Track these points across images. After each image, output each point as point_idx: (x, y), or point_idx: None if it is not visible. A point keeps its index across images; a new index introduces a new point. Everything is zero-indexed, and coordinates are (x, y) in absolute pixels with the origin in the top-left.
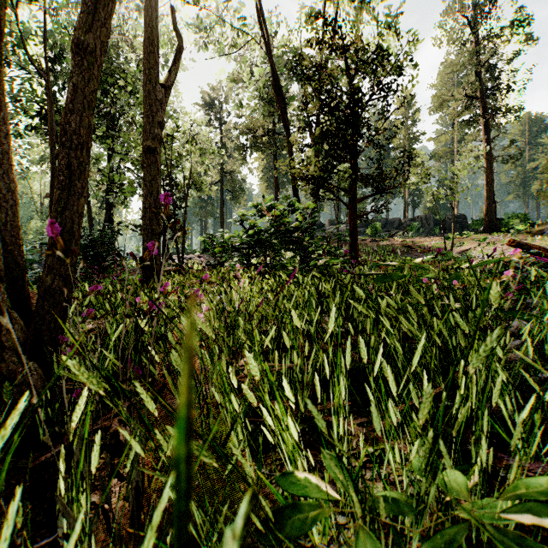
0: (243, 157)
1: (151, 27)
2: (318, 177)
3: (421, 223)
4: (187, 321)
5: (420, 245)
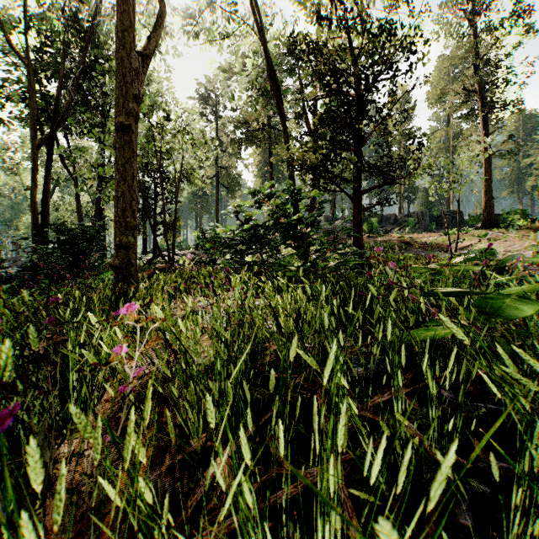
0: (238, 152)
1: None
2: (319, 165)
3: (417, 218)
4: None
5: (418, 241)
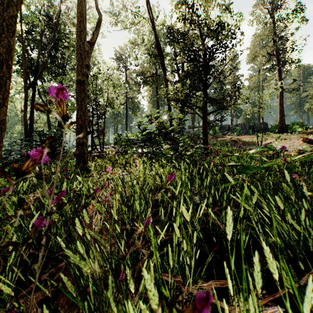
0: (138, 89)
1: (81, 6)
2: (184, 100)
3: (241, 127)
4: (71, 252)
5: (241, 140)
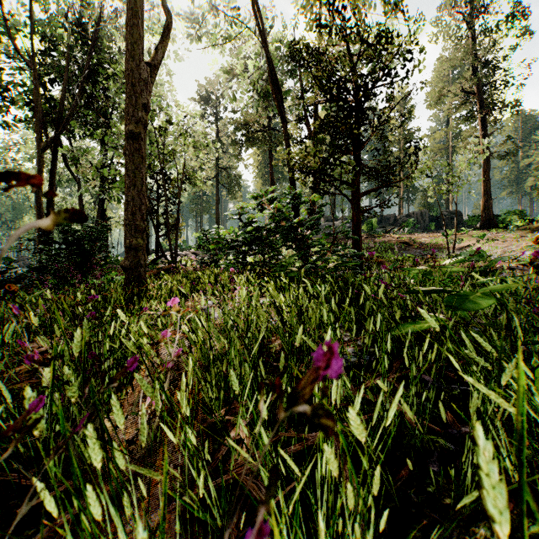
0: (238, 153)
1: None
2: (319, 169)
3: (417, 219)
4: None
5: (418, 241)
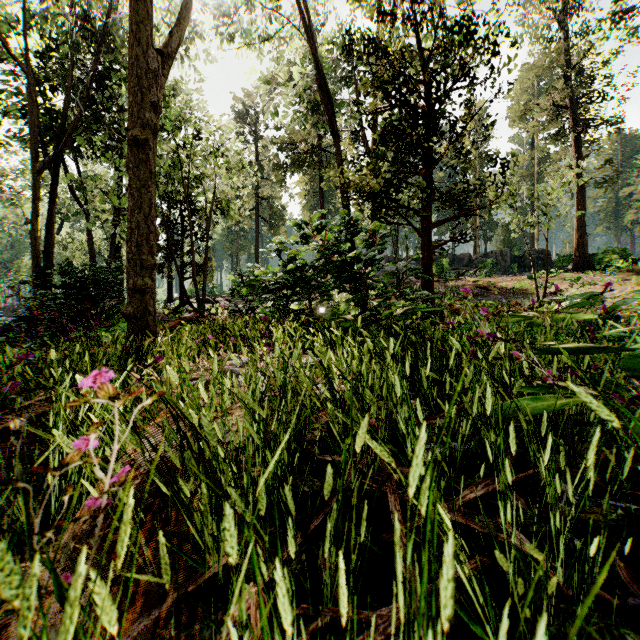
0: (282, 179)
1: None
2: (381, 192)
3: (496, 259)
4: None
5: (498, 286)
